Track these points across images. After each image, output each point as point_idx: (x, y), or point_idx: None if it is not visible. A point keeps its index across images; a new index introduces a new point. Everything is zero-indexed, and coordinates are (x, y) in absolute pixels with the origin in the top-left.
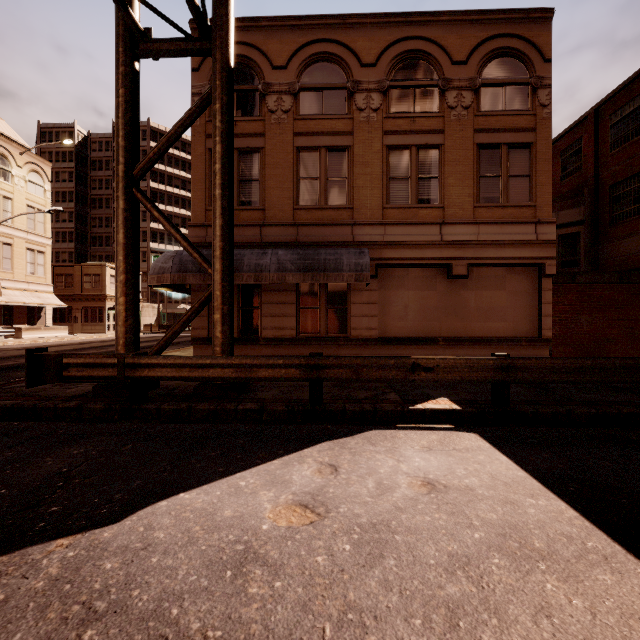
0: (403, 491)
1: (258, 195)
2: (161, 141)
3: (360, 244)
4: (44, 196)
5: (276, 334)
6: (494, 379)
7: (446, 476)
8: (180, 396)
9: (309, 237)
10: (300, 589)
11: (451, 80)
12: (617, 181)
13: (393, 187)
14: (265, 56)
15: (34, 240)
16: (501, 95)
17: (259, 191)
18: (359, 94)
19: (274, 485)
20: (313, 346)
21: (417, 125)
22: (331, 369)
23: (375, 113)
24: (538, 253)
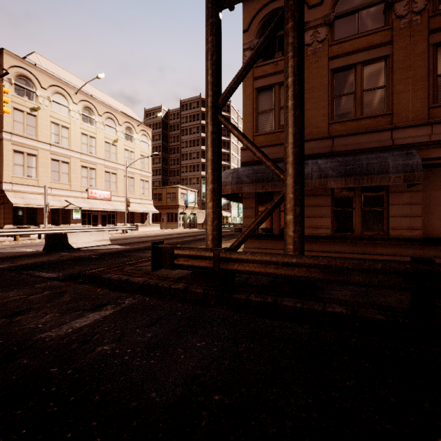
0: None
1: None
2: (240, 71)
3: (401, 147)
4: (148, 149)
5: (312, 232)
6: None
7: None
8: (258, 287)
9: (344, 146)
10: None
11: None
12: None
13: None
14: None
15: (144, 174)
16: None
17: None
18: (399, 2)
19: None
20: (348, 244)
21: None
22: None
23: (418, 15)
24: None
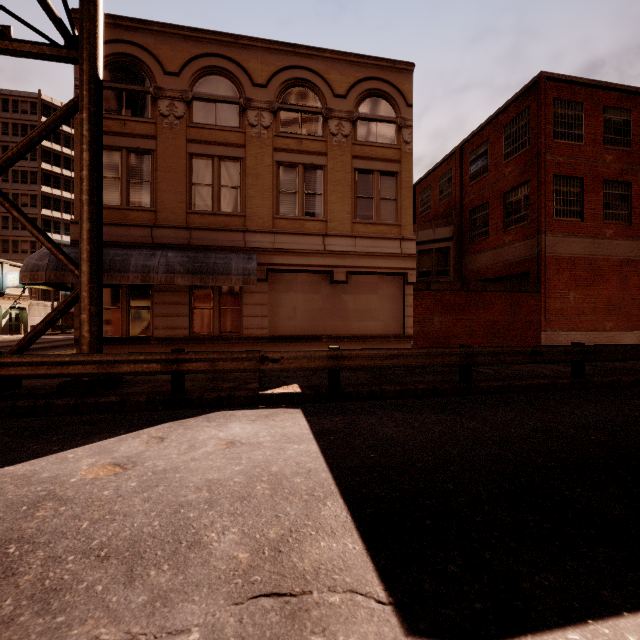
0: (207, 449)
1: (149, 196)
2: (21, 142)
3: (252, 250)
4: None
5: (168, 334)
6: (327, 367)
7: (249, 437)
8: (42, 394)
9: (202, 241)
10: (79, 509)
11: (333, 110)
12: (474, 207)
13: (282, 199)
14: (157, 60)
15: None
16: (374, 129)
17: (150, 192)
18: (251, 111)
19: (100, 454)
20: (206, 345)
21: (304, 146)
22: (191, 363)
23: (266, 130)
24: (402, 264)
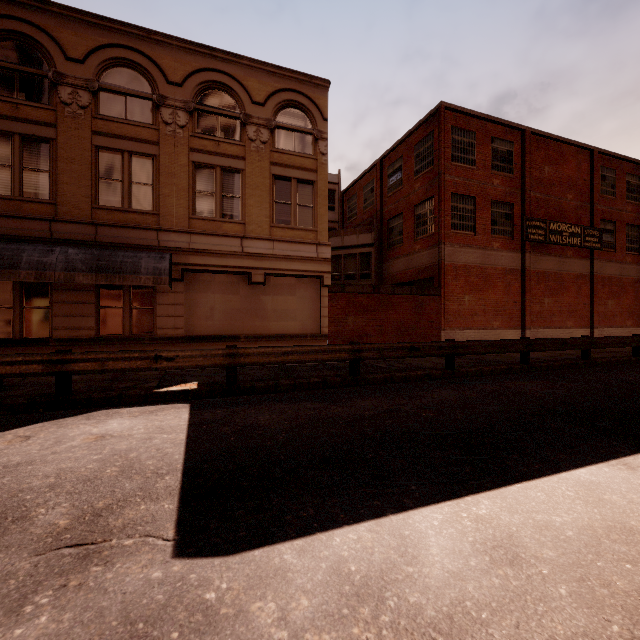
0: (73, 443)
1: (48, 188)
2: None
3: (166, 249)
4: None
5: (71, 334)
6: (223, 364)
7: (123, 431)
8: None
9: (110, 238)
10: None
11: (251, 116)
12: (391, 217)
13: (199, 200)
14: (57, 44)
15: None
16: (292, 138)
17: (49, 184)
18: (165, 108)
19: None
20: (115, 346)
21: (221, 149)
22: (77, 363)
23: (182, 130)
24: (319, 268)
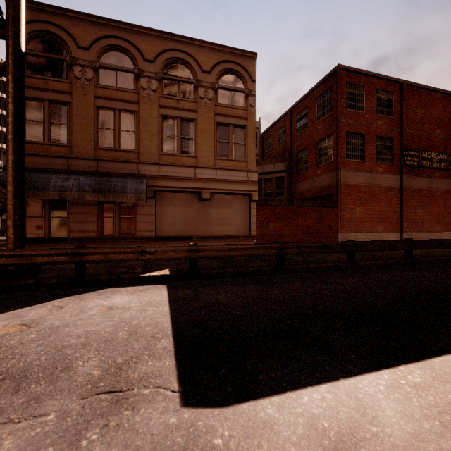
0: (92, 312)
1: (66, 136)
2: None
3: (143, 176)
4: None
5: (81, 235)
6: (187, 257)
7: (124, 304)
8: None
9: (106, 169)
10: None
11: (201, 81)
12: (299, 150)
13: (165, 141)
14: (72, 37)
15: None
16: (229, 96)
17: (67, 133)
18: (143, 78)
19: (13, 318)
20: (110, 243)
21: (181, 105)
22: (90, 255)
23: (154, 92)
24: (248, 188)
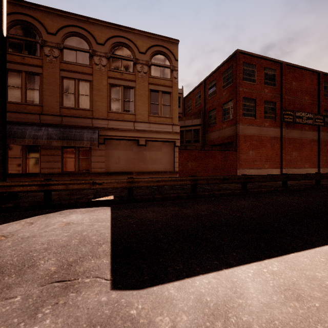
0: (54, 227)
1: (38, 98)
2: None
3: (96, 128)
4: None
5: (49, 171)
6: (126, 186)
7: (78, 220)
8: None
9: (69, 122)
10: None
11: (139, 59)
12: (210, 110)
13: (112, 103)
14: (43, 26)
15: None
16: (159, 70)
17: (39, 96)
18: (96, 57)
19: None
20: (71, 177)
21: (124, 76)
22: (54, 186)
23: (104, 67)
24: (173, 137)
